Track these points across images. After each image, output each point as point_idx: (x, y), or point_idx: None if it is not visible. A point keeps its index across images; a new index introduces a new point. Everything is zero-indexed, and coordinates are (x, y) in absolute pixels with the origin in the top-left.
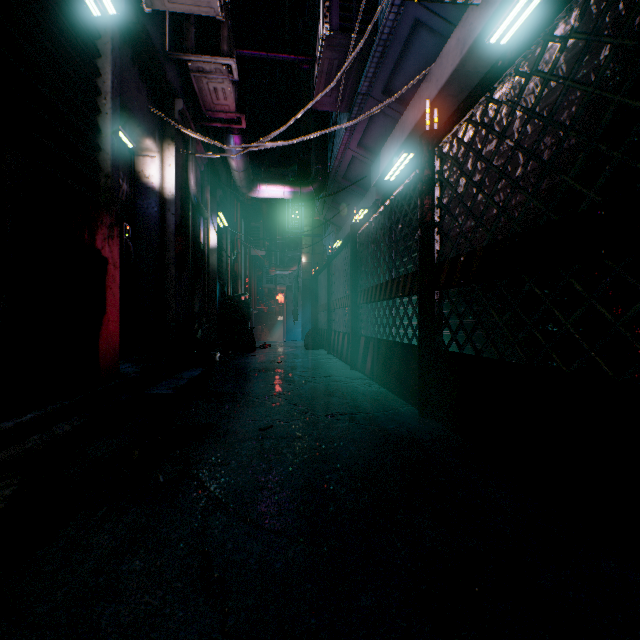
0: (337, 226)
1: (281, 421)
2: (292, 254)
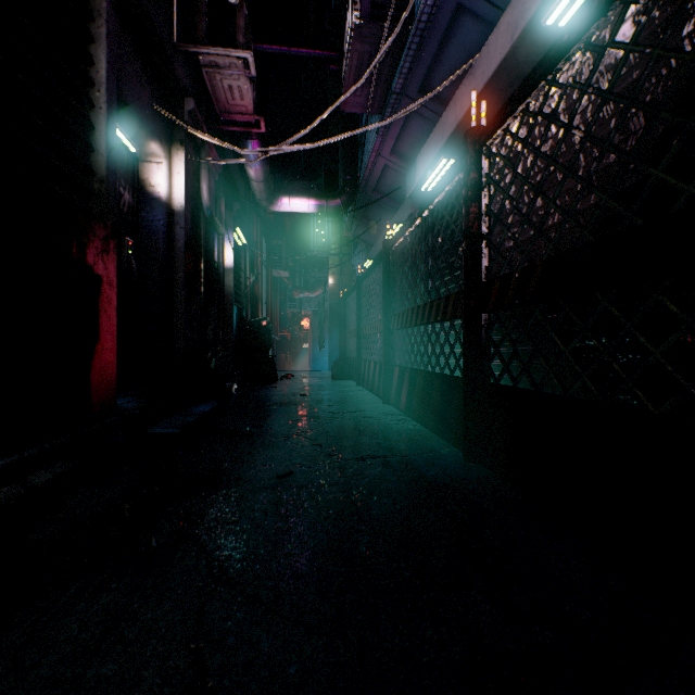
0: (367, 244)
1: (303, 466)
2: (318, 275)
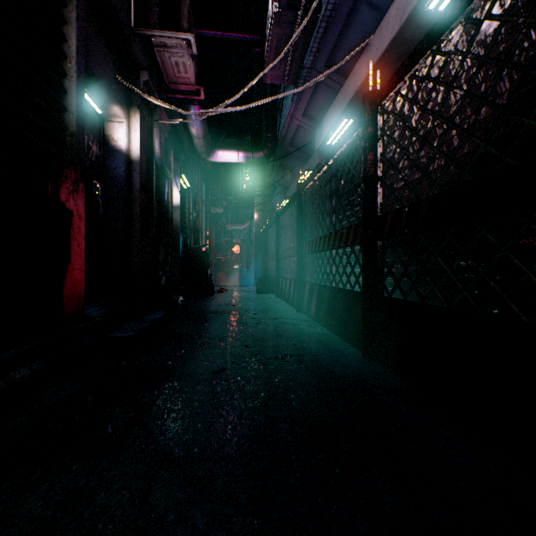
0: (284, 187)
1: (233, 363)
2: (246, 212)
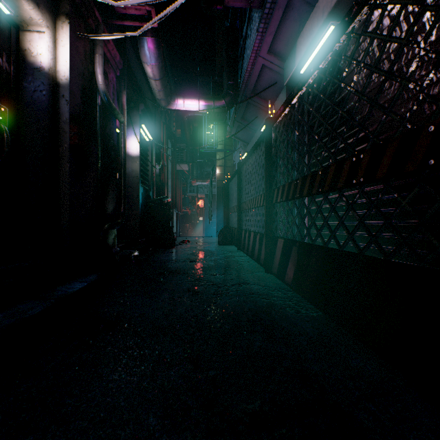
0: (245, 142)
1: None
2: (209, 170)
